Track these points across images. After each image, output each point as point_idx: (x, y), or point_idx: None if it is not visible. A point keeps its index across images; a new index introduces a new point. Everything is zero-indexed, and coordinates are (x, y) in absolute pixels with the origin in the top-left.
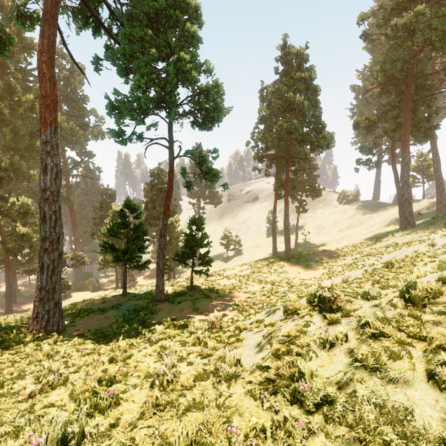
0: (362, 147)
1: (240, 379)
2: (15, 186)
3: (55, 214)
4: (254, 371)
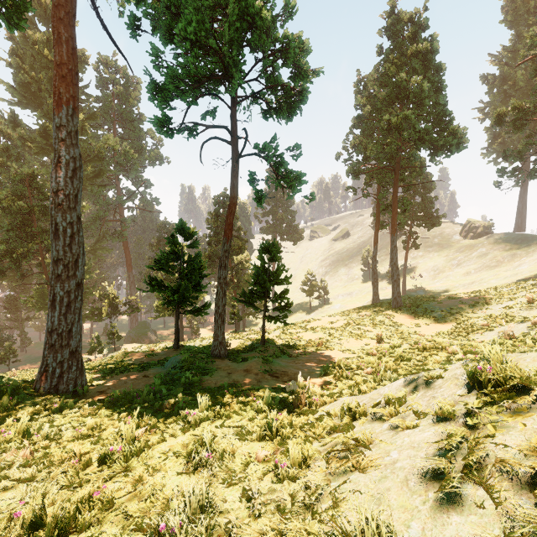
0: (507, 150)
1: None
2: None
3: (71, 227)
4: None
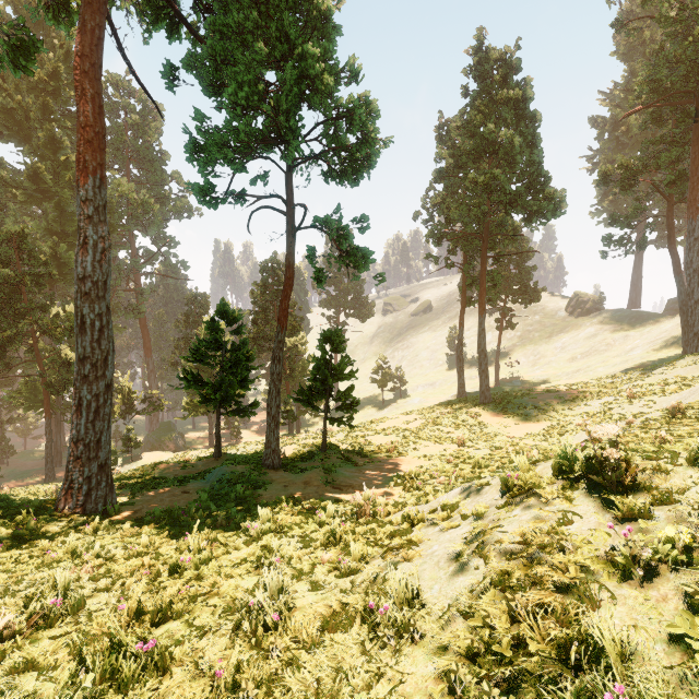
0: (614, 215)
1: (420, 635)
2: (63, 291)
3: (100, 320)
4: (452, 620)
